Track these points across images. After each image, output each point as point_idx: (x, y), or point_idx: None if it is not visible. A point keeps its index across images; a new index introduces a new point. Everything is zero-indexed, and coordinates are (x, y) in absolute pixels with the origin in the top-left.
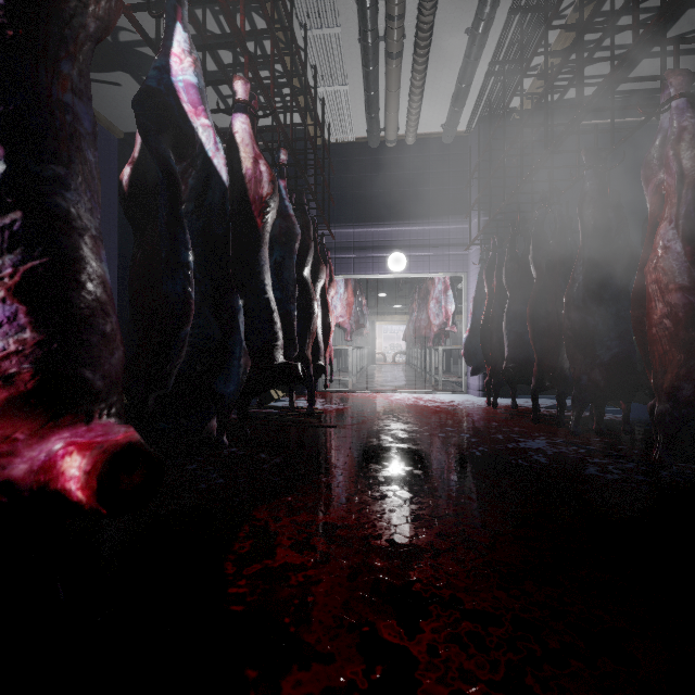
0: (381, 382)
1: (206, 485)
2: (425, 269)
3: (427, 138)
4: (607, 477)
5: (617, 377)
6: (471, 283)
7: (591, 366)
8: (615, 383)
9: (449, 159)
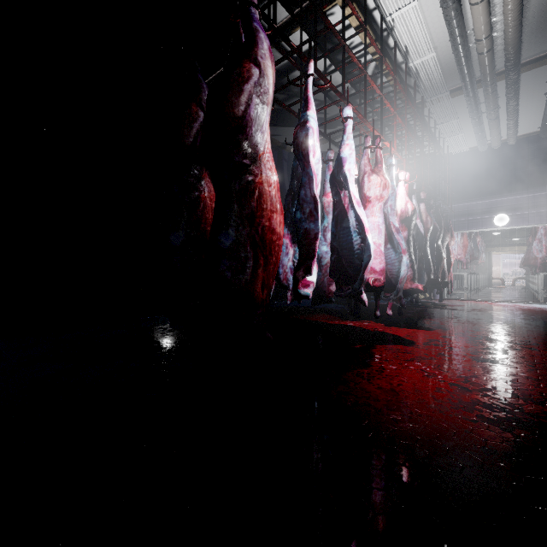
0: (491, 297)
1: (410, 316)
2: (524, 223)
3: (526, 137)
4: None
5: None
6: None
7: None
8: None
9: (545, 147)
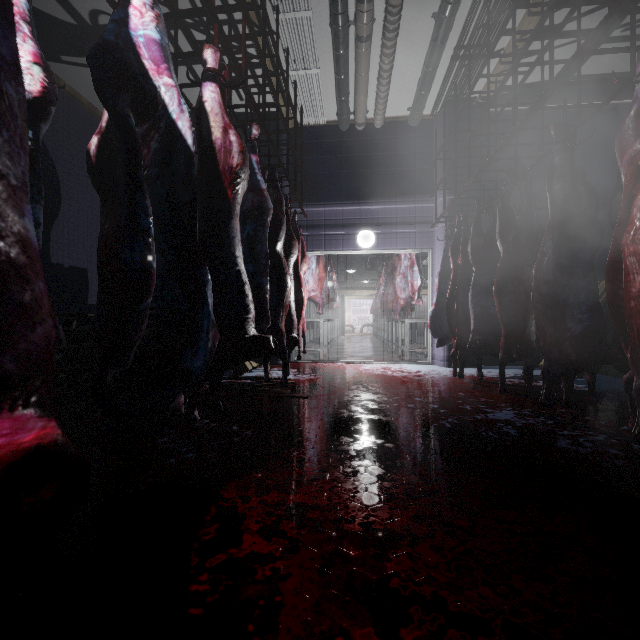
0: (351, 353)
1: (175, 460)
2: (392, 246)
3: (394, 121)
4: (580, 450)
5: (588, 350)
6: (436, 259)
7: (561, 339)
8: (585, 356)
9: (415, 141)
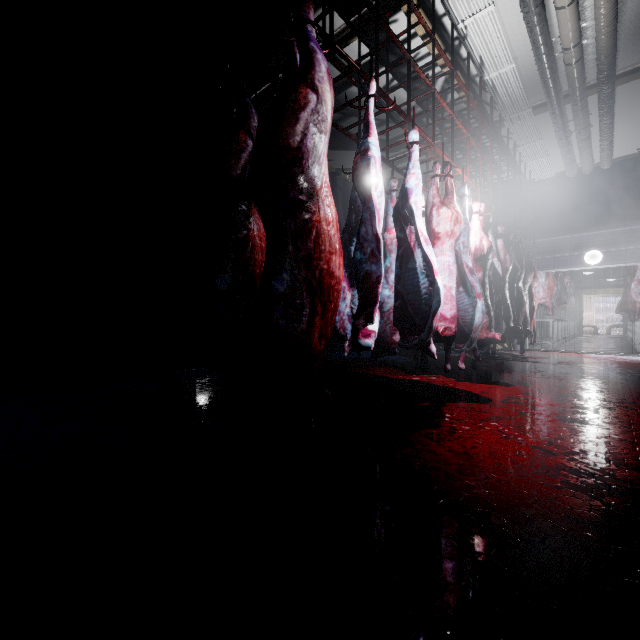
0: (582, 348)
1: (485, 369)
2: (620, 261)
3: (623, 160)
4: None
5: None
6: None
7: None
8: None
9: None
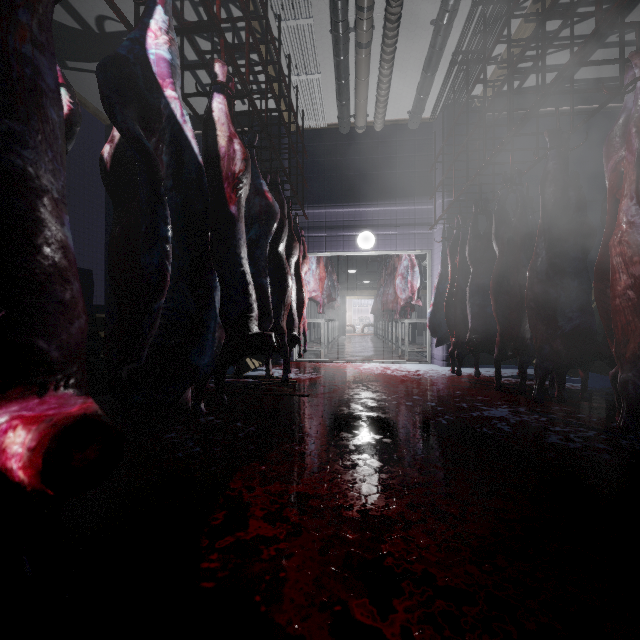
0: (351, 353)
1: (183, 454)
2: (392, 247)
3: (394, 124)
4: (569, 445)
5: (578, 349)
6: (436, 260)
7: (553, 338)
8: (576, 355)
9: (414, 144)
